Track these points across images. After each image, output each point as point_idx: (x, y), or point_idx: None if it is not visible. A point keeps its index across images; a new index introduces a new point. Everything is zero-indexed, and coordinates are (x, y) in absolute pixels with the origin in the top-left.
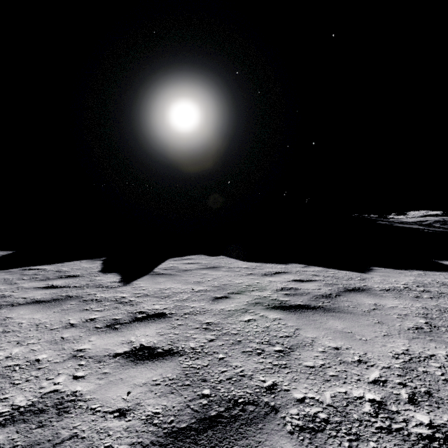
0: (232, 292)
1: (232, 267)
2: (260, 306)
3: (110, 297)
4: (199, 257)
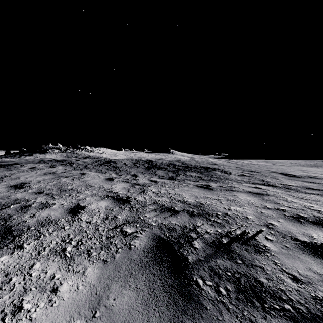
0: None
1: None
2: None
3: None
4: None
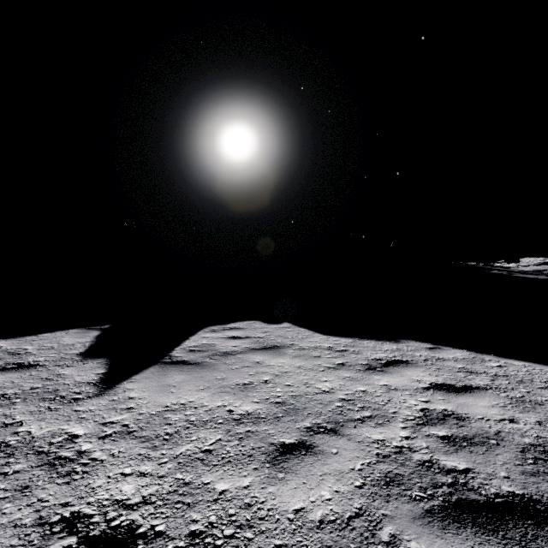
0: (316, 425)
1: (306, 346)
2: (402, 499)
3: (43, 439)
4: (251, 326)
